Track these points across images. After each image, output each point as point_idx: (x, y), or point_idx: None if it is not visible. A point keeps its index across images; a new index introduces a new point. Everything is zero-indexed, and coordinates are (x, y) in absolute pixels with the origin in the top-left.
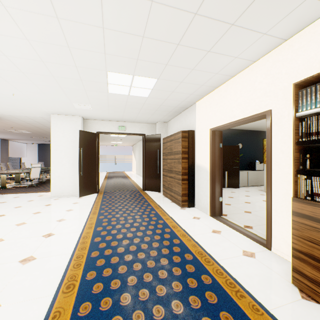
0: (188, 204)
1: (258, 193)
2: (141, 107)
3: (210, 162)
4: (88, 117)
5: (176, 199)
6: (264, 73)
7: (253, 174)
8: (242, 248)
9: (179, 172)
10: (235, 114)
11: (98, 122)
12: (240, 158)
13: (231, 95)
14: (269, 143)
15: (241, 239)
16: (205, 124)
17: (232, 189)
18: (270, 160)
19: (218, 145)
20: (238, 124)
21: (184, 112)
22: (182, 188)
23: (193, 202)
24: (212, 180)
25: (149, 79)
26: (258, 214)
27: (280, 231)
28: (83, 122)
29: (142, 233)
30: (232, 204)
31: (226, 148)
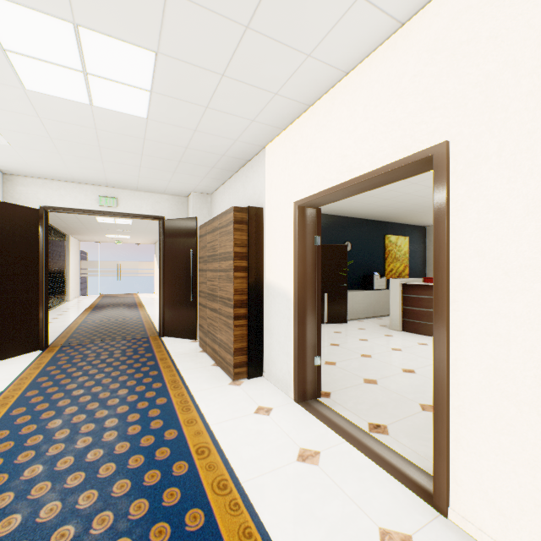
0: (248, 372)
1: (380, 333)
2: (140, 150)
3: (295, 279)
4: (15, 170)
5: (223, 359)
6: (428, 48)
7: (369, 296)
8: (378, 521)
9: (229, 301)
10: (351, 163)
11: (45, 183)
12: (348, 268)
13: (342, 120)
14: (444, 230)
15: (370, 479)
16: (284, 192)
17: (335, 325)
18: (445, 277)
19: (313, 239)
20: (358, 188)
21: (242, 170)
22: (235, 336)
23: (259, 366)
24: (299, 319)
25: (130, 49)
26: (391, 385)
27: (475, 469)
28: (1, 181)
29: (96, 494)
30: (338, 361)
31: (326, 249)
